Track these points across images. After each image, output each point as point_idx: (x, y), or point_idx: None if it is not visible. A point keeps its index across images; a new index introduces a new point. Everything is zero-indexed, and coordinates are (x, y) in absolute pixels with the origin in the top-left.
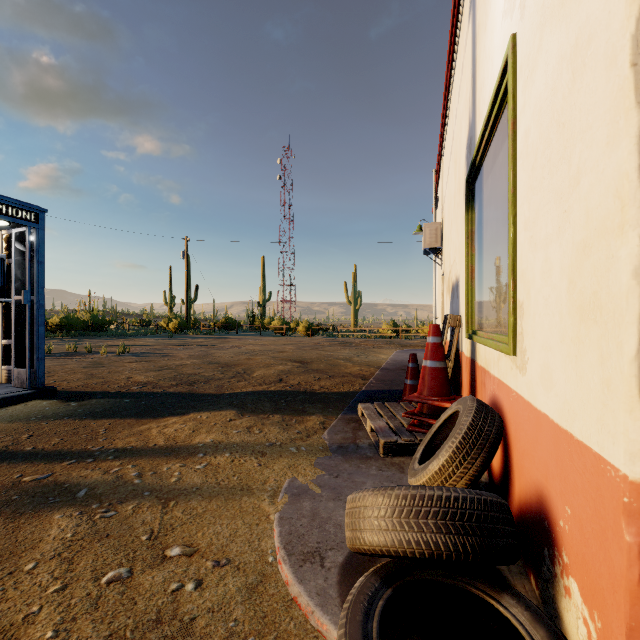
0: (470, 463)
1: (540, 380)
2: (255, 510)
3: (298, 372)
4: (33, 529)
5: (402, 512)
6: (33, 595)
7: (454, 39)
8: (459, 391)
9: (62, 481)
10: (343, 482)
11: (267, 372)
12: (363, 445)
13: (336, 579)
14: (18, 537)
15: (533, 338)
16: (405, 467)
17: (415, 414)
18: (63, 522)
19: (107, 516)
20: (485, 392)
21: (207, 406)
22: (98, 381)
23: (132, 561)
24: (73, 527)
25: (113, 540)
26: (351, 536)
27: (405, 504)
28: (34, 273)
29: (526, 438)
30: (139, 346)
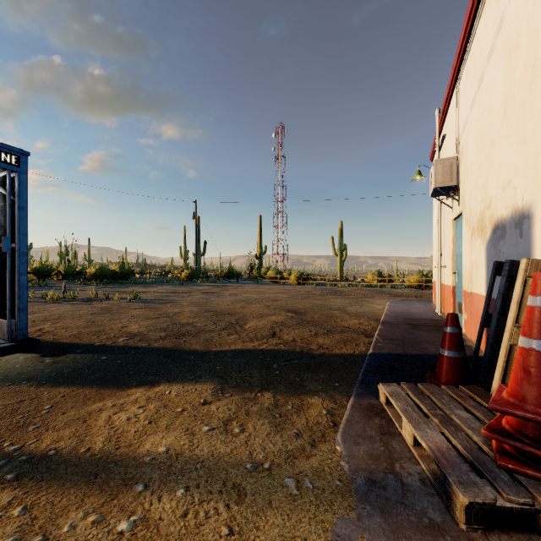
0: None
1: None
2: None
3: (292, 324)
4: None
5: None
6: None
7: None
8: None
9: None
10: None
11: (260, 323)
12: (411, 481)
13: None
14: None
15: None
16: None
17: (510, 435)
18: None
19: None
20: None
21: (184, 372)
22: (93, 330)
23: None
24: None
25: None
26: None
27: None
28: (16, 219)
29: None
30: (152, 293)
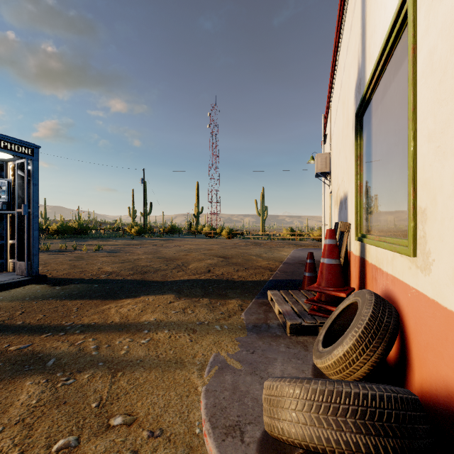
0: (372, 351)
1: (452, 281)
2: (186, 382)
3: (222, 265)
4: (7, 394)
5: (320, 408)
6: None
7: (343, 8)
8: (347, 282)
9: (38, 351)
10: (258, 358)
11: (199, 265)
12: (273, 325)
13: None
14: None
15: (441, 241)
16: (308, 345)
17: (315, 301)
18: (31, 389)
19: (67, 384)
20: (376, 285)
21: (154, 291)
22: (78, 270)
23: (81, 429)
24: (38, 394)
25: (69, 407)
26: (269, 423)
27: (322, 400)
28: (31, 192)
29: (430, 333)
30: (110, 245)
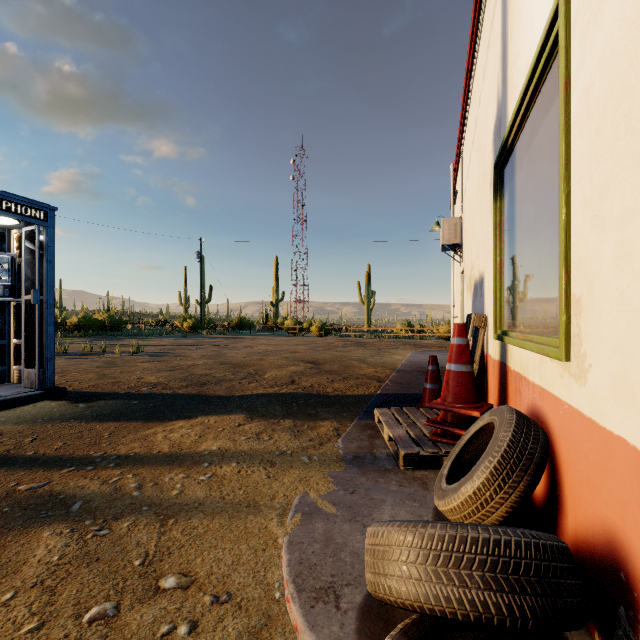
0: (511, 487)
1: (611, 393)
2: (262, 531)
3: (311, 373)
4: (19, 548)
5: (438, 558)
6: (4, 635)
7: (478, 17)
8: (484, 396)
9: (58, 491)
10: (360, 499)
11: (279, 373)
12: (381, 455)
13: (354, 626)
14: (1, 558)
15: (599, 341)
16: (429, 482)
17: (438, 422)
18: (51, 541)
19: (100, 535)
20: (521, 400)
21: (216, 409)
22: (109, 381)
23: (121, 593)
24: (61, 548)
25: (103, 565)
26: (373, 580)
27: (442, 548)
28: (43, 272)
29: (586, 462)
30: (153, 346)
